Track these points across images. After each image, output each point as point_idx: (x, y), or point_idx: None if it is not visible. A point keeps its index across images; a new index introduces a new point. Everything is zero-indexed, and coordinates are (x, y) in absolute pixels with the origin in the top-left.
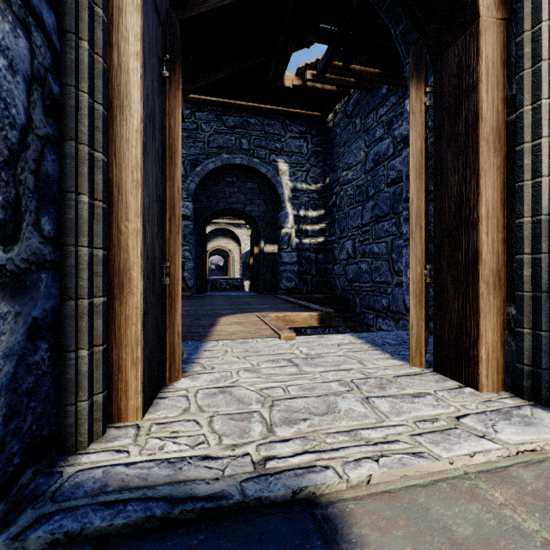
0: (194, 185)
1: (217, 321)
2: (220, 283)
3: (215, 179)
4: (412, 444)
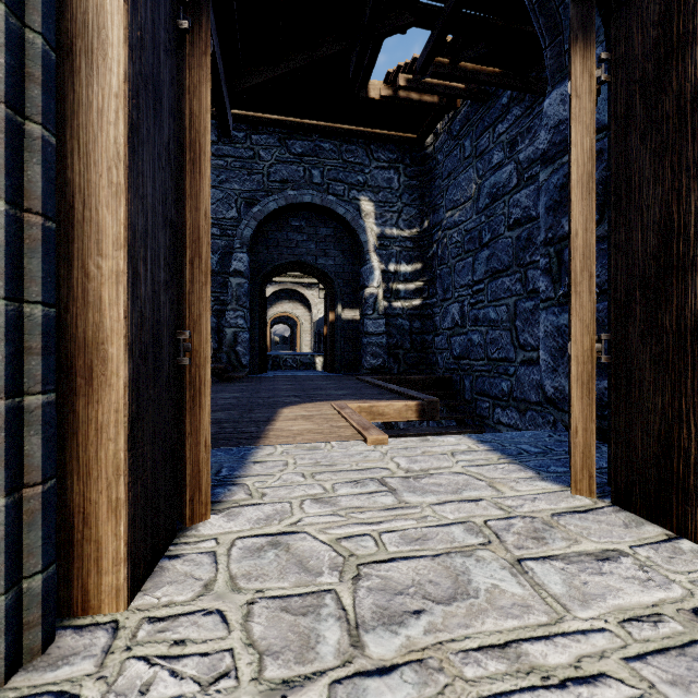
0: (250, 231)
1: (277, 415)
2: (284, 359)
3: (277, 223)
4: (635, 687)
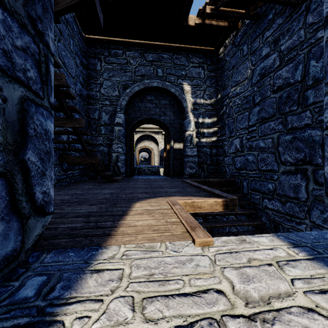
0: (125, 102)
1: (130, 209)
2: (143, 169)
3: (139, 98)
4: None
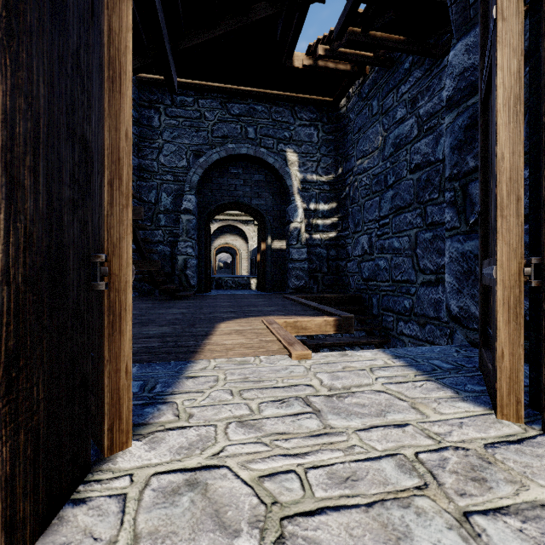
0: (197, 177)
1: (214, 329)
2: (225, 281)
3: (219, 171)
4: None
